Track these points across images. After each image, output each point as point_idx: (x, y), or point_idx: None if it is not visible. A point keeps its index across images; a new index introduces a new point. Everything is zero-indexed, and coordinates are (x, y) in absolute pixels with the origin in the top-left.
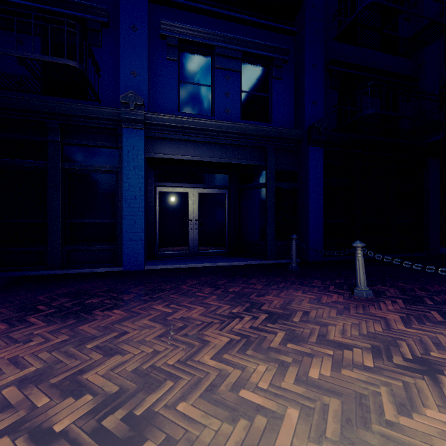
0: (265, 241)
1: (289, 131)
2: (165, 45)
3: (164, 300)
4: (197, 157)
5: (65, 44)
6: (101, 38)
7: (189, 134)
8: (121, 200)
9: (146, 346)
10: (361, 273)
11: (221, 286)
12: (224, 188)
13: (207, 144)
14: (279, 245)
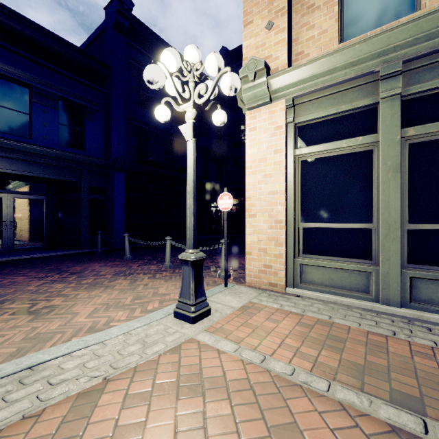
0: (80, 236)
1: (99, 161)
2: None
3: None
4: (14, 170)
5: None
6: None
7: (6, 152)
8: None
9: None
10: (127, 248)
11: (40, 267)
12: (42, 195)
13: (24, 161)
14: (92, 239)
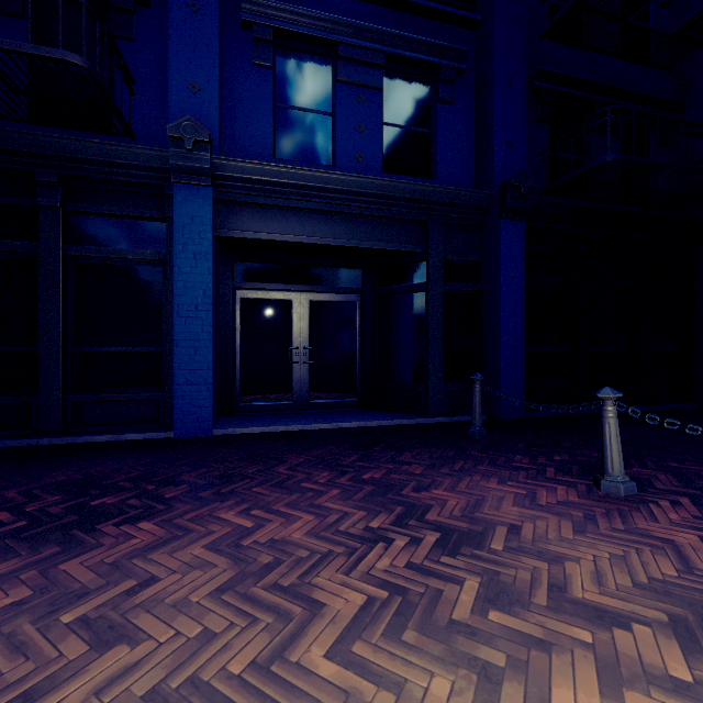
0: (424, 384)
1: (467, 192)
2: (250, 40)
3: (240, 498)
4: (306, 237)
5: (60, 22)
6: (135, 25)
7: (293, 196)
8: (171, 312)
9: (189, 618)
10: (614, 449)
11: (349, 469)
12: (354, 292)
13: (324, 215)
14: (450, 391)
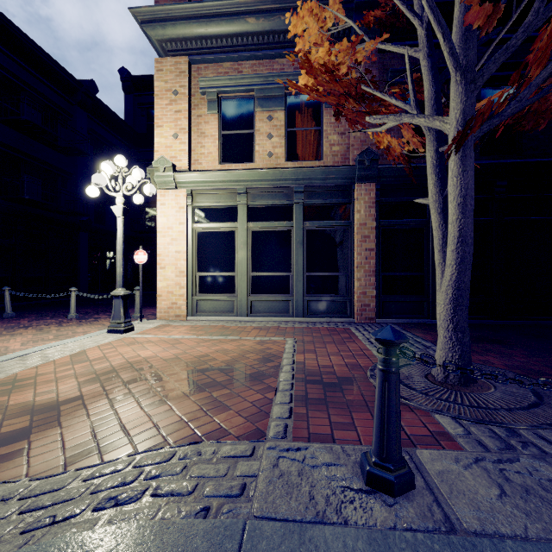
0: None
1: None
2: None
3: None
4: None
5: None
6: None
7: None
8: None
9: None
10: (8, 304)
11: None
12: None
13: None
14: None
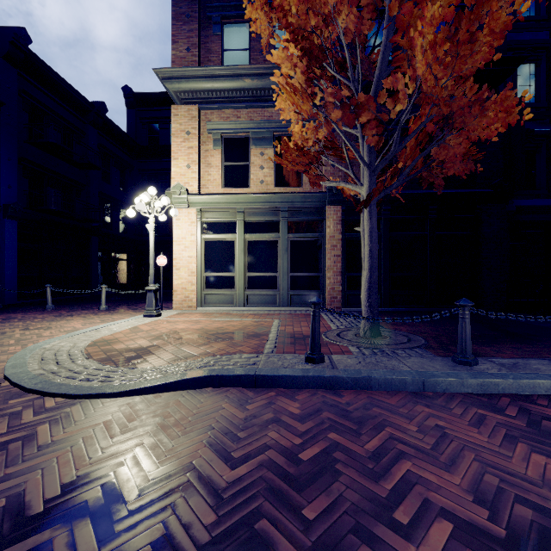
0: None
1: None
2: None
3: None
4: None
5: None
6: None
7: None
8: None
9: None
10: (50, 298)
11: None
12: None
13: None
14: None
